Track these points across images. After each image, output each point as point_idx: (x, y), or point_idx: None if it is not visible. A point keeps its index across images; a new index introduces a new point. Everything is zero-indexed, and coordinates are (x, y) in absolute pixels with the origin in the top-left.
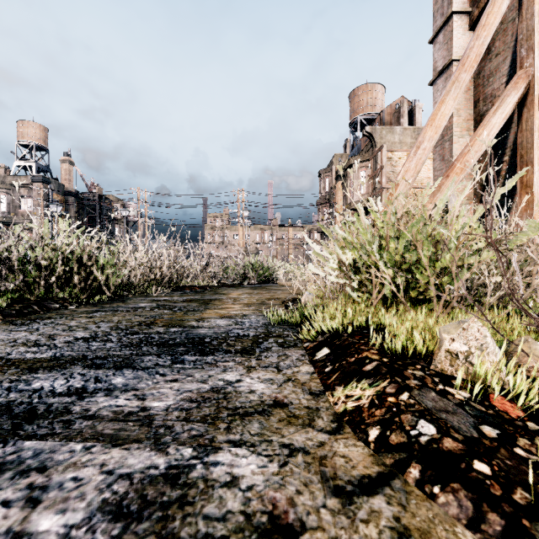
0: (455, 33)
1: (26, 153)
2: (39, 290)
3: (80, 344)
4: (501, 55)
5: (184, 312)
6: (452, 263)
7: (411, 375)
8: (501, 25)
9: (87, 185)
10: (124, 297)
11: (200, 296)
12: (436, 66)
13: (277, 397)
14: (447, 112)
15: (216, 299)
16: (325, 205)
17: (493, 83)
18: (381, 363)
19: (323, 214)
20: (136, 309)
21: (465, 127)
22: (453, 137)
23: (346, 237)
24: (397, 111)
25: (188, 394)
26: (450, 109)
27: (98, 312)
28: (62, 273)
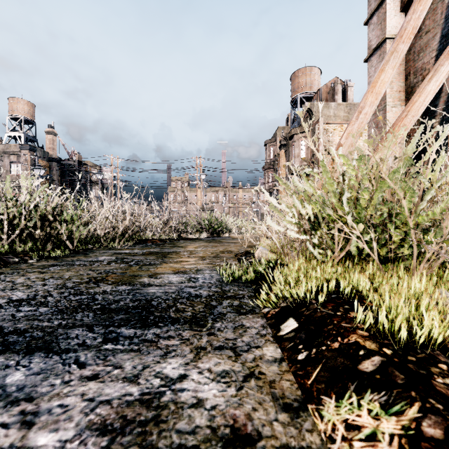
0: (388, 14)
1: (16, 125)
2: (2, 244)
3: (8, 309)
4: (431, 32)
5: (140, 266)
6: (445, 216)
7: (448, 390)
8: (431, 5)
9: (68, 153)
10: (88, 250)
11: (159, 249)
12: (371, 45)
13: (236, 417)
14: (386, 80)
15: (174, 252)
16: (270, 170)
17: (423, 58)
18: (386, 360)
19: (269, 177)
20: (93, 263)
21: (397, 98)
22: (386, 107)
23: (306, 190)
24: (332, 89)
25: (102, 411)
26: (390, 77)
27: (55, 266)
28: (24, 228)
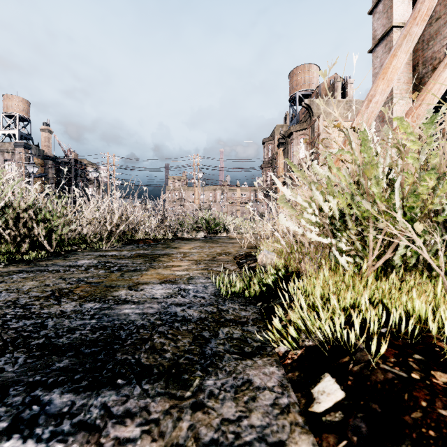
0: (395, 1)
1: (10, 123)
2: None
3: None
4: (442, 18)
5: (122, 272)
6: None
7: None
8: None
9: (64, 151)
10: (71, 252)
11: (150, 251)
12: (376, 35)
13: None
14: (399, 65)
15: (166, 254)
16: (268, 168)
17: (433, 46)
18: None
19: (267, 176)
20: (68, 268)
21: (404, 90)
22: (393, 99)
23: (329, 178)
24: (332, 86)
25: None
26: (402, 62)
27: (21, 272)
28: None
